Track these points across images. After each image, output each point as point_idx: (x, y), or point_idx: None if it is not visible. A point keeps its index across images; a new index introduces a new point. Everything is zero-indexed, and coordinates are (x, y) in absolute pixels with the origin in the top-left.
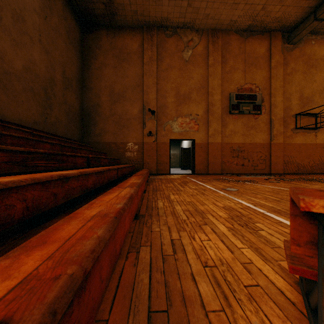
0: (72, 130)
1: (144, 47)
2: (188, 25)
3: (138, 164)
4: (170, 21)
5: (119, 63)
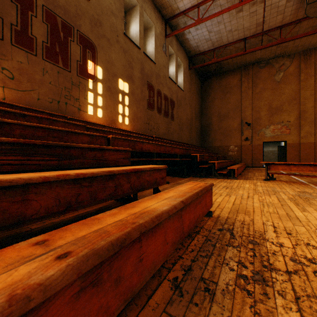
0: (197, 141)
1: (242, 81)
2: (279, 55)
3: (237, 160)
4: (262, 58)
5: (223, 95)
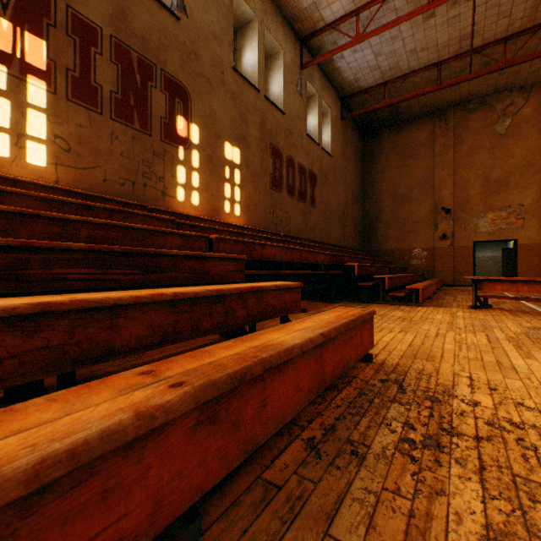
0: (356, 241)
1: (435, 135)
2: (503, 88)
3: (427, 273)
4: (472, 95)
5: (402, 161)
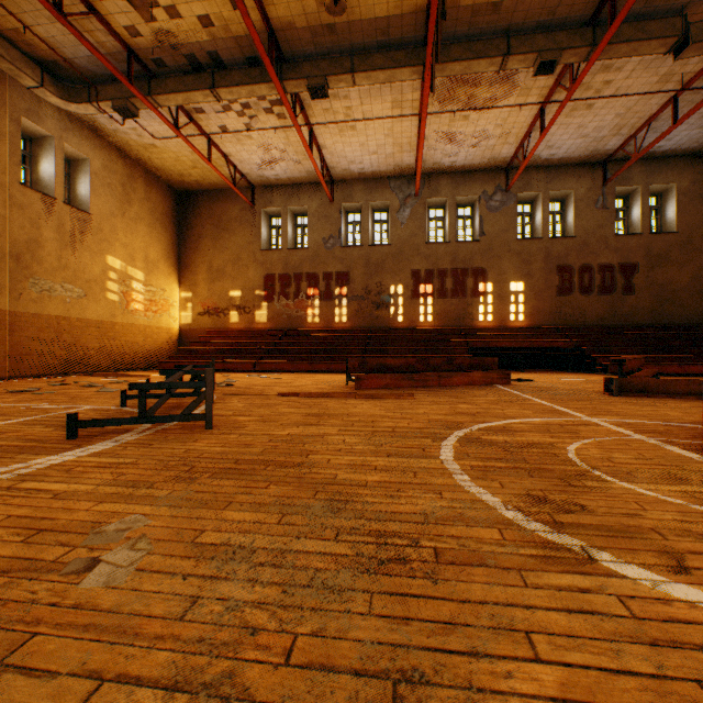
0: None
1: None
2: None
3: None
4: None
5: None
